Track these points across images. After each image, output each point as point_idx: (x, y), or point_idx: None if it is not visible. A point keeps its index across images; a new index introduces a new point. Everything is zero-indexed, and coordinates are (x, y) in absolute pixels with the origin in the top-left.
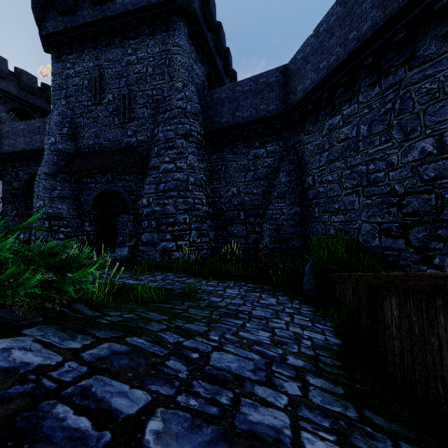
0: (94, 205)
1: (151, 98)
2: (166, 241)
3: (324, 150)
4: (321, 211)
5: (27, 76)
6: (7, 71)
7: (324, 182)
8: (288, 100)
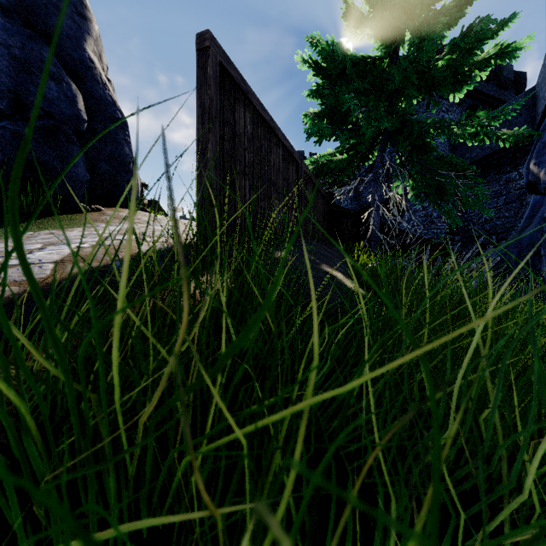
0: None
1: None
2: None
3: None
4: None
5: None
6: None
7: None
8: (535, 121)
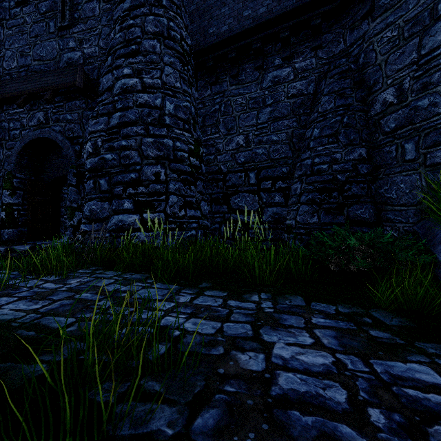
0: (19, 164)
1: None
2: (124, 213)
3: (435, 19)
4: (425, 144)
5: None
6: None
7: (435, 83)
8: None
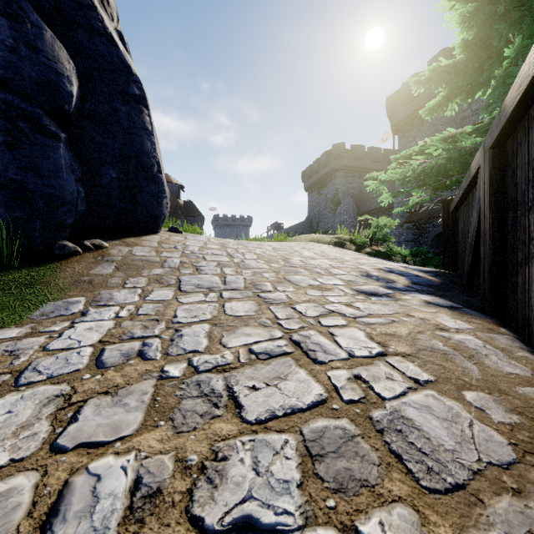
0: (431, 245)
1: None
2: None
3: None
4: None
5: (375, 150)
6: (364, 153)
7: None
8: None
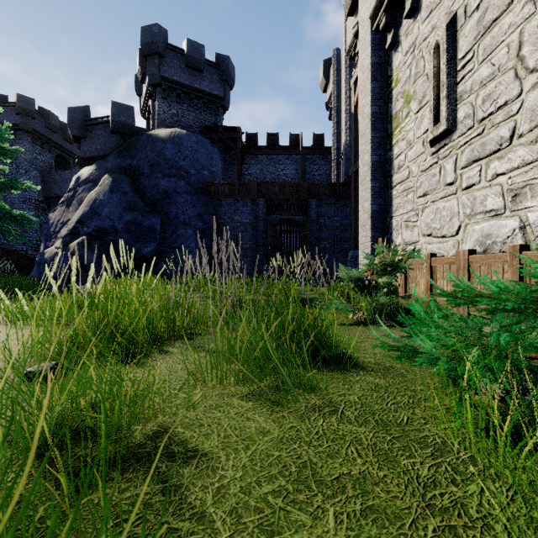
0: None
1: (4, 176)
2: None
3: None
4: None
5: None
6: None
7: None
8: None
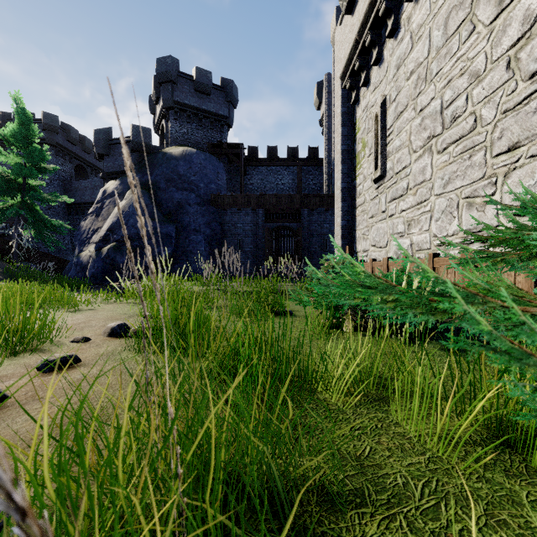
0: None
1: None
2: None
3: None
4: None
5: None
6: None
7: None
8: None
